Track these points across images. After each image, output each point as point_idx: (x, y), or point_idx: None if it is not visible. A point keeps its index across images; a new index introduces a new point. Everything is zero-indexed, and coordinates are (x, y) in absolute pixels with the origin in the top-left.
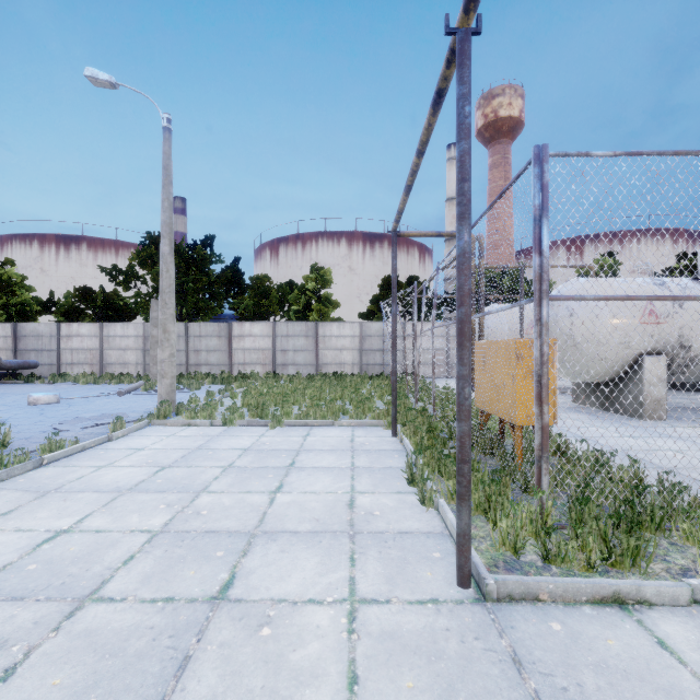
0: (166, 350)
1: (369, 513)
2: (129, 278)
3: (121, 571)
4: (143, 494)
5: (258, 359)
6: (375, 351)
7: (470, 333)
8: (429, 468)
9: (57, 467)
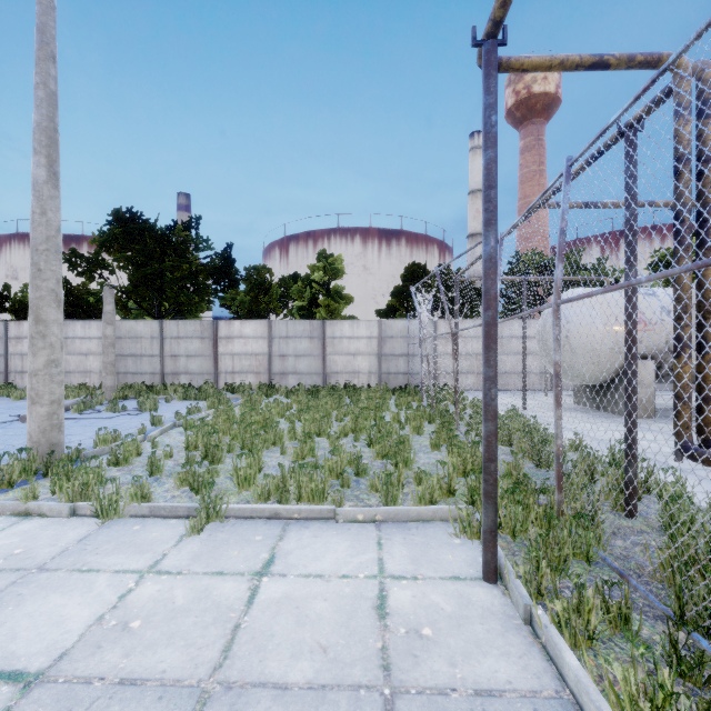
0: (40, 354)
1: None
2: (93, 266)
3: None
4: None
5: (250, 366)
6: (398, 356)
7: None
8: None
9: None
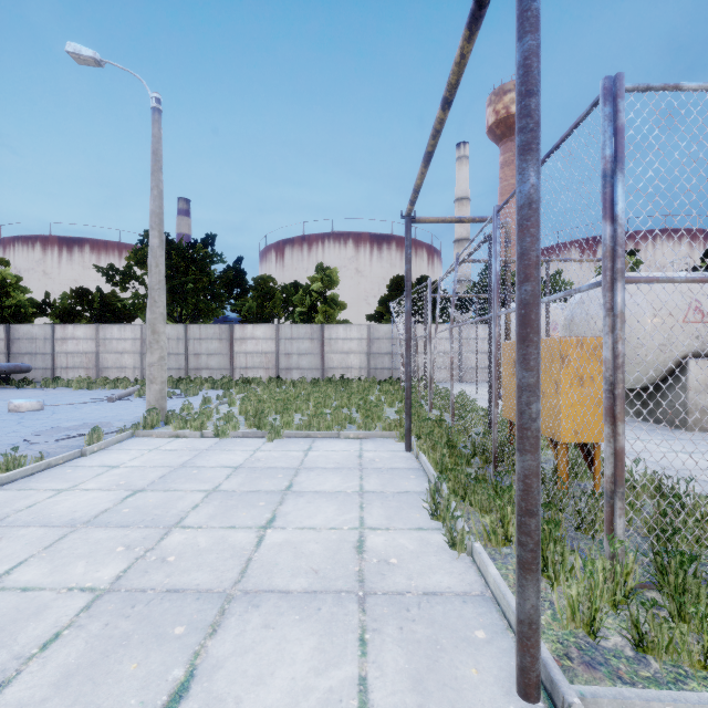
0: (155, 353)
1: (383, 561)
2: (126, 278)
3: (34, 663)
4: (101, 530)
5: (261, 363)
6: (384, 355)
7: (539, 321)
8: (457, 498)
9: (9, 491)
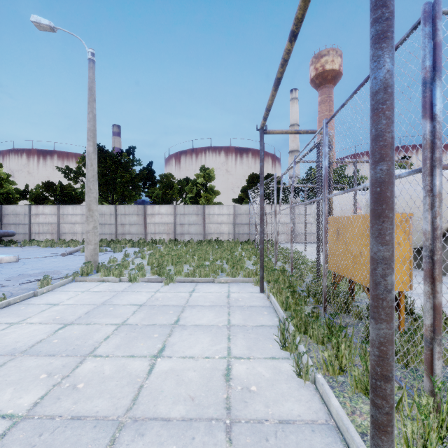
0: (91, 224)
1: (245, 388)
2: (77, 175)
3: None
4: (32, 359)
5: (164, 230)
6: (244, 225)
7: (394, 198)
8: (300, 334)
9: None
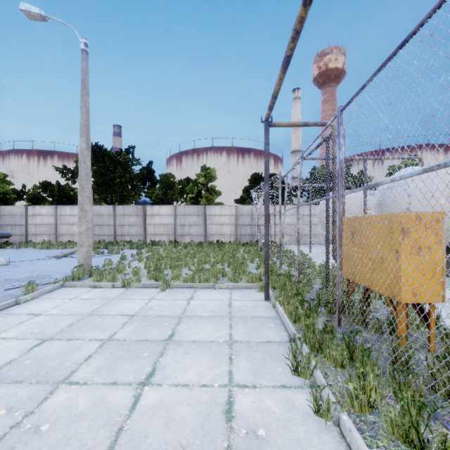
0: (83, 225)
1: (251, 432)
2: (75, 175)
3: None
4: None
5: (164, 231)
6: (246, 226)
7: None
8: (316, 357)
9: None
